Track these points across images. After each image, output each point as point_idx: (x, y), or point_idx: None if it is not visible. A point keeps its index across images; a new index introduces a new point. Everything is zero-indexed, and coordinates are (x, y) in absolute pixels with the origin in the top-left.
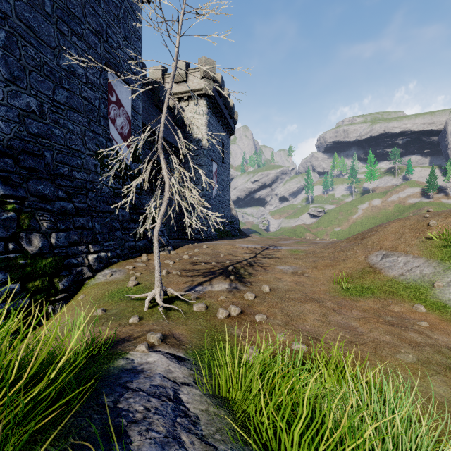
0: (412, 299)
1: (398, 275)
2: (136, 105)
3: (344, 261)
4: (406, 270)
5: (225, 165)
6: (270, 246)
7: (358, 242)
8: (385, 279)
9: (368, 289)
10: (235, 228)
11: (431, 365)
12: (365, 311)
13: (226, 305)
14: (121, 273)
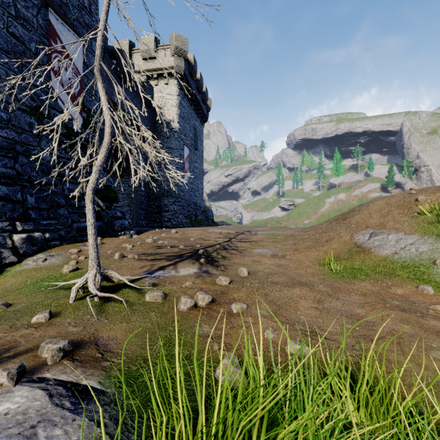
0: (414, 280)
1: (391, 253)
2: (90, 63)
3: (328, 242)
4: (399, 248)
5: (198, 153)
6: (245, 232)
7: (340, 222)
8: (377, 259)
9: (360, 270)
10: (209, 218)
11: None
12: (365, 294)
13: (192, 292)
14: (59, 258)
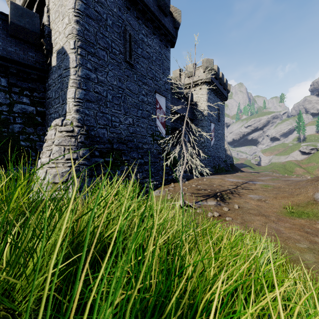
0: None
1: None
2: (167, 105)
3: (298, 195)
4: None
5: (221, 123)
6: (249, 181)
7: (312, 182)
8: None
9: (306, 214)
10: (228, 165)
11: (314, 250)
12: (294, 224)
13: (212, 211)
14: (163, 192)
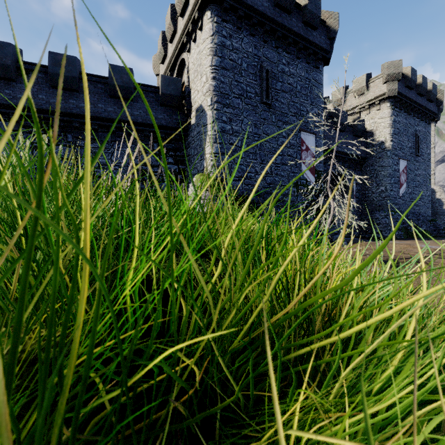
0: None
1: None
2: (318, 144)
3: None
4: None
5: (422, 158)
6: None
7: None
8: None
9: None
10: (439, 228)
11: None
12: None
13: None
14: None
